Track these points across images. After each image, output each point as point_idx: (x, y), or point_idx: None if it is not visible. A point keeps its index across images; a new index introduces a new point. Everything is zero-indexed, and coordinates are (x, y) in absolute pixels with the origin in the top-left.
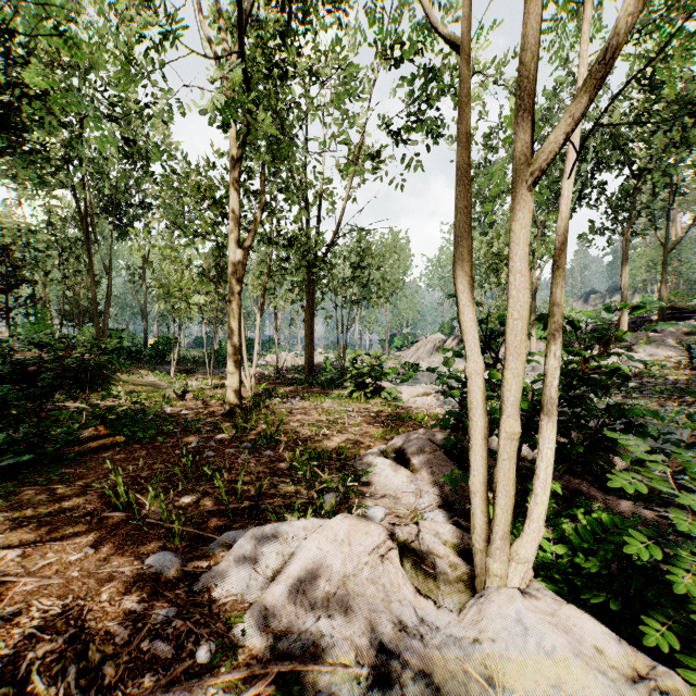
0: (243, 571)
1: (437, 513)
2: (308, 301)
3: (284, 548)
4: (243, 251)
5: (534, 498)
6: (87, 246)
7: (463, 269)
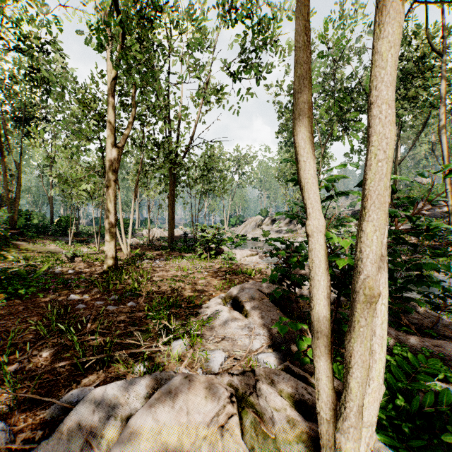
0: (74, 444)
1: (268, 355)
2: (170, 191)
3: (124, 409)
4: (118, 149)
5: (372, 355)
6: (0, 147)
7: (305, 123)
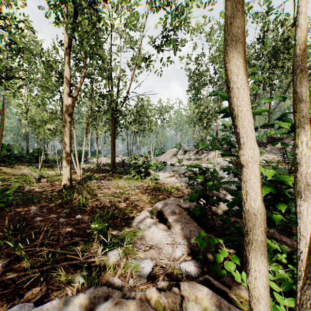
0: None
1: (189, 264)
2: (112, 130)
3: None
4: (72, 99)
5: None
6: None
7: (238, 48)
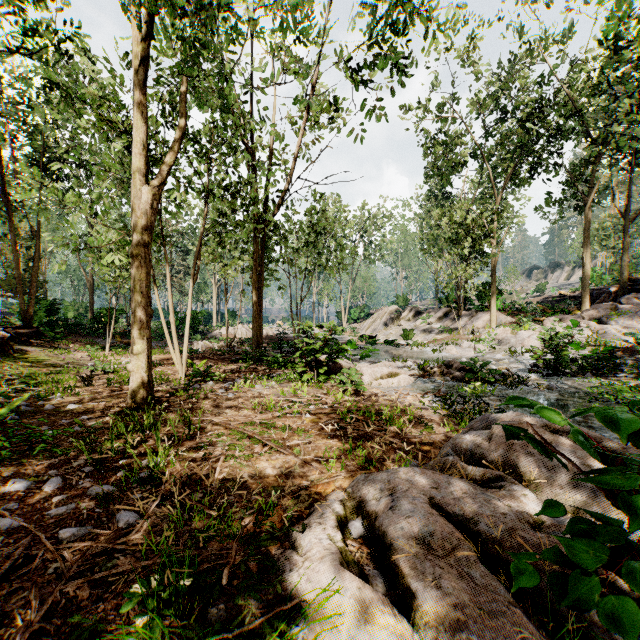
0: None
1: None
2: (255, 267)
3: None
4: (152, 190)
5: None
6: (7, 205)
7: None
